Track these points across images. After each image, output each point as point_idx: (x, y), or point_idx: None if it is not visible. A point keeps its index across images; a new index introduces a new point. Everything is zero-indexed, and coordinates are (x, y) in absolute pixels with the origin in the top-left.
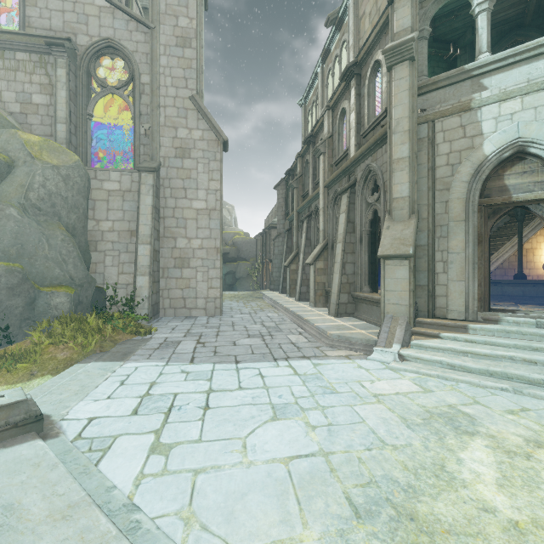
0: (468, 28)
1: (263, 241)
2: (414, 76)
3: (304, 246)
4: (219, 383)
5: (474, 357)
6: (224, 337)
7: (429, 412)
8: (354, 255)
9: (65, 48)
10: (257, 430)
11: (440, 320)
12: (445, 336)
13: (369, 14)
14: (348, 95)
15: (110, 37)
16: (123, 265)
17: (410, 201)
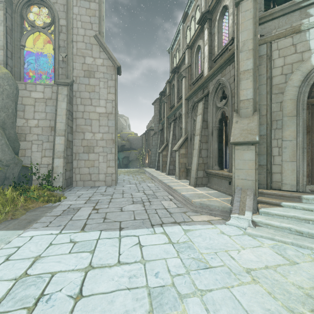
0: None
1: (146, 138)
2: (256, 9)
3: (172, 139)
4: (100, 256)
5: None
6: (115, 204)
7: (311, 297)
8: (207, 144)
9: None
10: None
11: (277, 191)
12: (286, 204)
13: None
14: (202, 36)
15: None
16: (45, 151)
17: (254, 102)
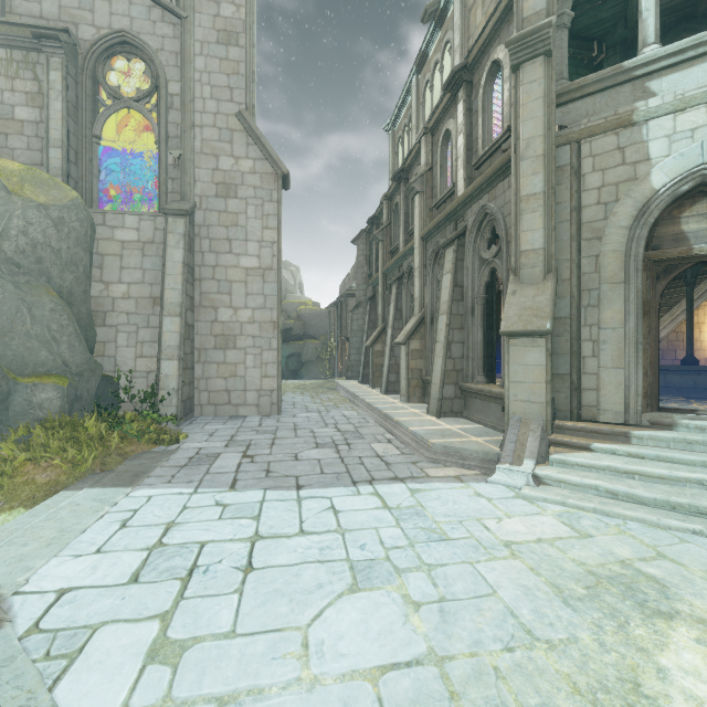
0: (619, 20)
1: (338, 313)
2: (551, 79)
3: (393, 320)
4: (271, 524)
5: (644, 480)
6: (282, 448)
7: (594, 575)
8: (462, 331)
9: (61, 43)
10: (326, 612)
11: (588, 423)
12: (599, 447)
13: (482, 1)
14: (455, 112)
15: (126, 29)
16: (143, 345)
17: (546, 256)
